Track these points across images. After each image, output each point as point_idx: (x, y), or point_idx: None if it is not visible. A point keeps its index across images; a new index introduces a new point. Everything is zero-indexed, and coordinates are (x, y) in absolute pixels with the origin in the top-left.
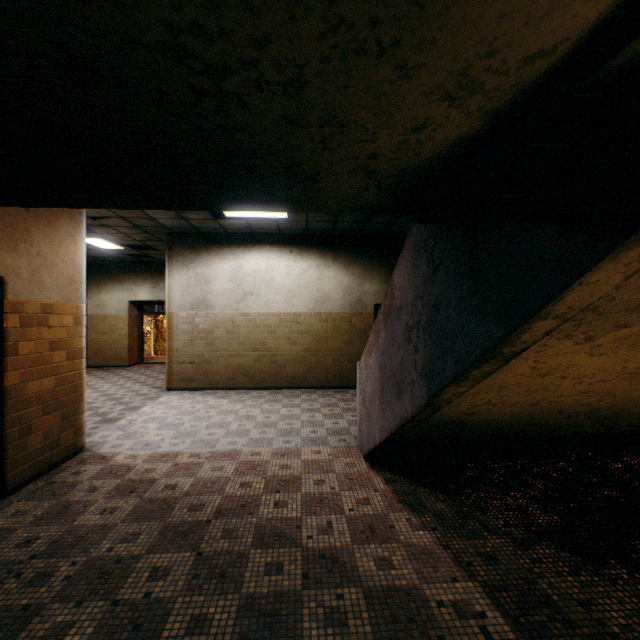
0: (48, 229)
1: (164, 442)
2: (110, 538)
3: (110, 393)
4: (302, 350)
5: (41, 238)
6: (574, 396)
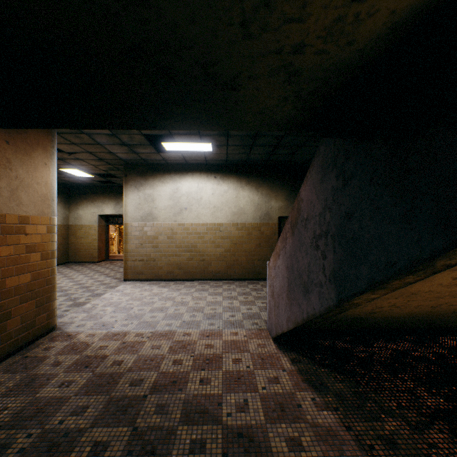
0: (25, 158)
1: (117, 323)
2: (63, 410)
3: (82, 282)
4: (223, 251)
5: (19, 165)
6: None
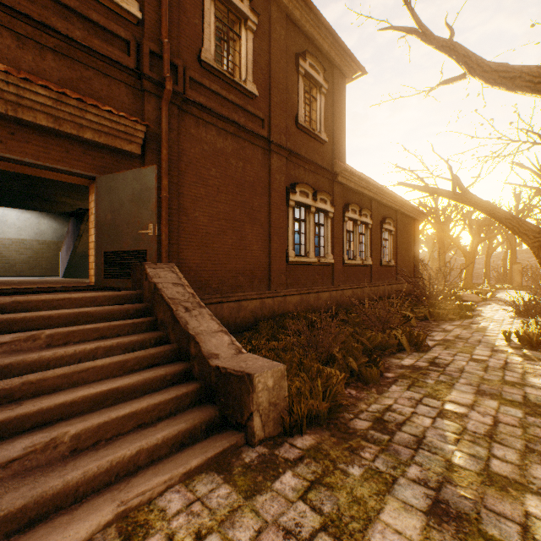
0: None
1: None
2: None
3: None
4: (28, 258)
5: None
6: None
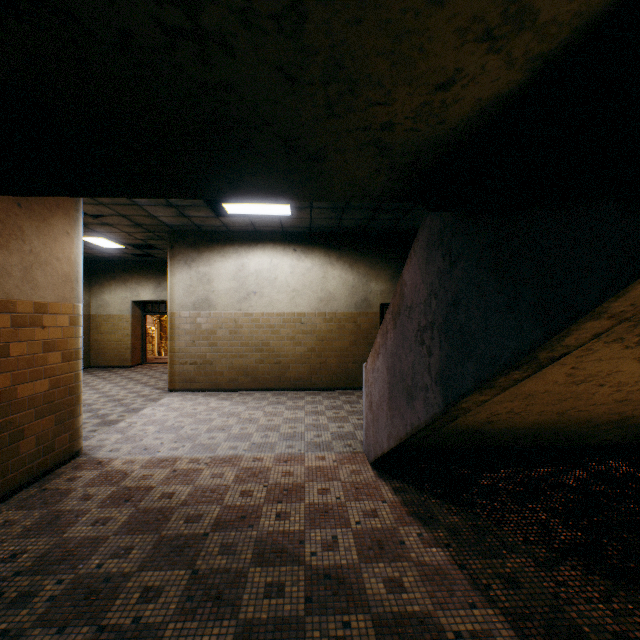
0: (42, 225)
1: (163, 446)
2: (100, 553)
3: (111, 394)
4: (306, 351)
5: (34, 235)
6: (608, 405)
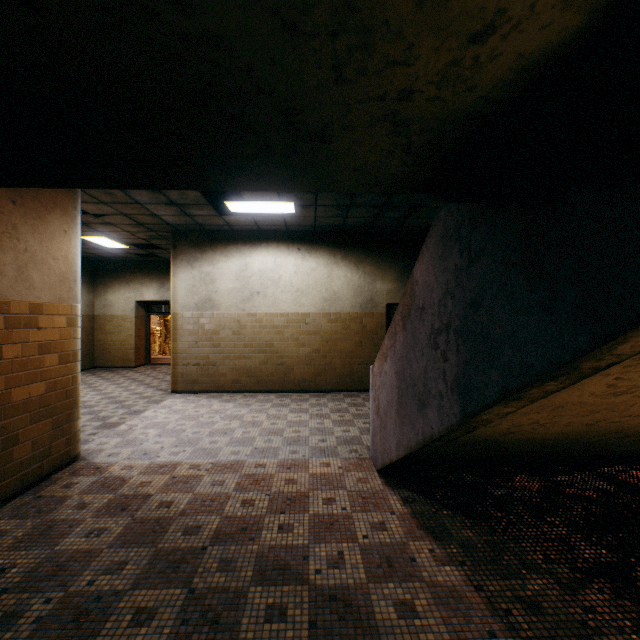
0: (37, 223)
1: (163, 451)
2: (93, 568)
3: (113, 395)
4: (310, 352)
5: (29, 233)
6: None
